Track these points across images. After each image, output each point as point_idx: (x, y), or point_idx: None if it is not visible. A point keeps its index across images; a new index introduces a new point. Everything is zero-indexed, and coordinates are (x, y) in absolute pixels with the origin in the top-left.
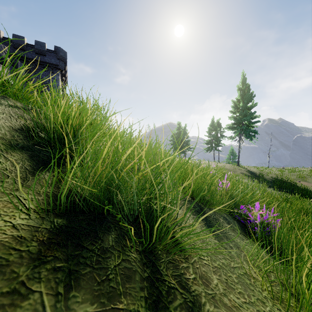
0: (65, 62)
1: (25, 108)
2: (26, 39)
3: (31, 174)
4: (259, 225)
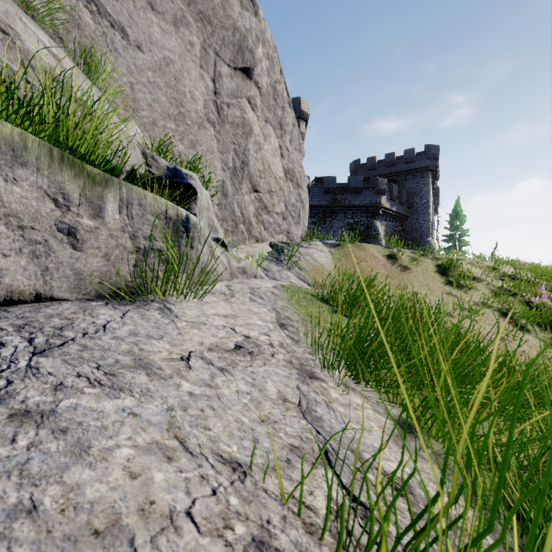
0: (437, 158)
1: (432, 258)
2: (395, 152)
3: (441, 276)
4: (536, 304)
